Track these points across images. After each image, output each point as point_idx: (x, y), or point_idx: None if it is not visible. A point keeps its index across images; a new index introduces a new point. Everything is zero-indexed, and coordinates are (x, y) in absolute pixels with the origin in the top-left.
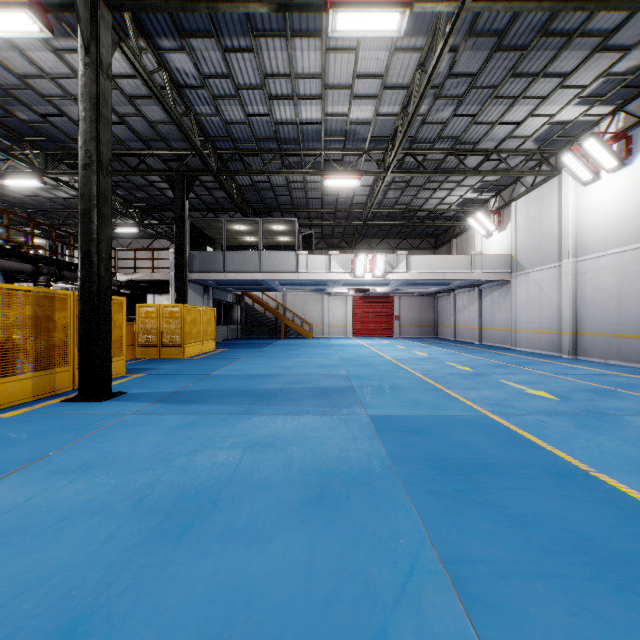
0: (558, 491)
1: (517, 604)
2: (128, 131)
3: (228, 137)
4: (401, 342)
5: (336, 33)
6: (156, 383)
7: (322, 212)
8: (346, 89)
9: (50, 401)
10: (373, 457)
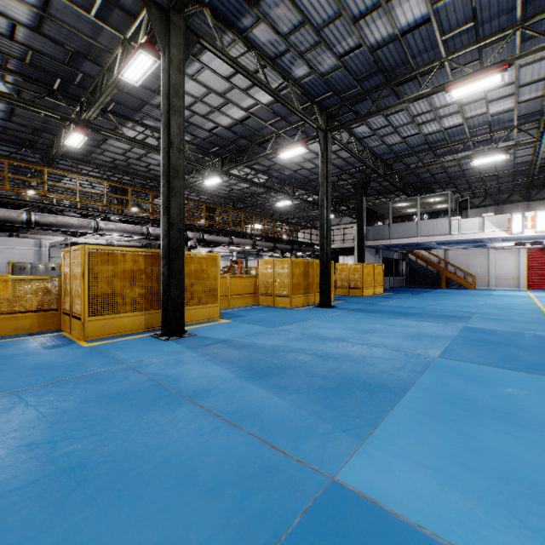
0: (535, 353)
1: (460, 355)
2: (332, 166)
3: (391, 152)
4: None
5: (453, 98)
6: (349, 305)
7: (481, 176)
8: (480, 101)
9: (309, 306)
10: (447, 334)
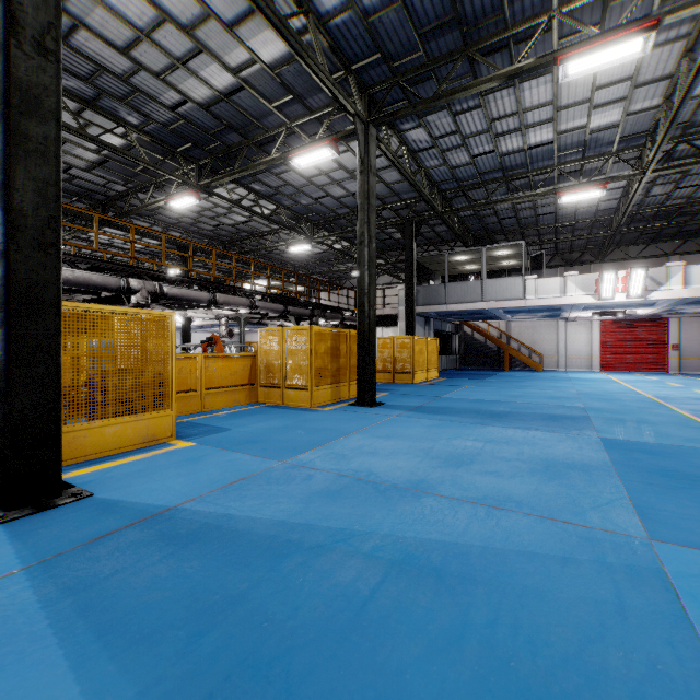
0: None
1: (683, 526)
2: None
3: (453, 179)
4: (676, 379)
5: (567, 78)
6: (401, 399)
7: (556, 226)
8: (583, 104)
9: (341, 404)
10: (595, 460)
